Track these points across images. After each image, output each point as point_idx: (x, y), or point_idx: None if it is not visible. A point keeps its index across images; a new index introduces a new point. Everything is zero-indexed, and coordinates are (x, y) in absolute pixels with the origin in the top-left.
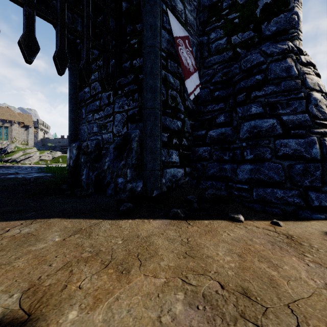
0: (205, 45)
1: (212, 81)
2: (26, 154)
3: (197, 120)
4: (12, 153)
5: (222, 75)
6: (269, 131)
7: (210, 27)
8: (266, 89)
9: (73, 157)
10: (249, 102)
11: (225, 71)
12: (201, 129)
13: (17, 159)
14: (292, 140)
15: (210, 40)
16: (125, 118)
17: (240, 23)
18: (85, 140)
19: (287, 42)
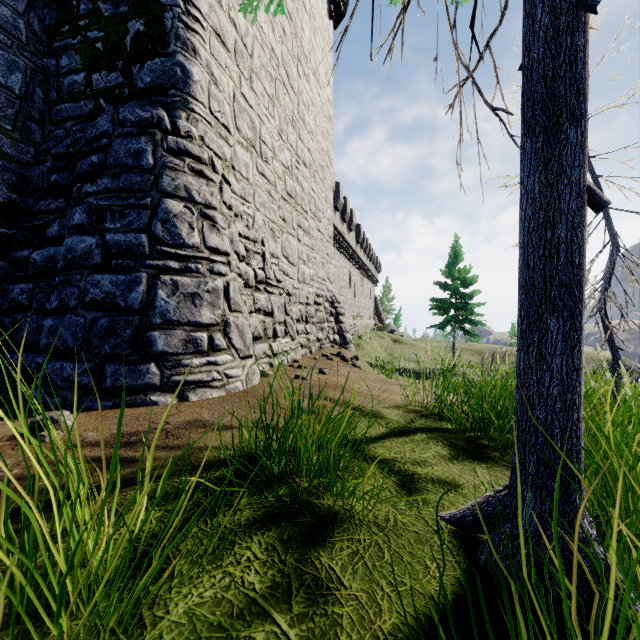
0: (53, 76)
1: (51, 152)
2: None
3: (26, 228)
4: None
5: (71, 144)
6: (84, 257)
7: (60, 42)
8: (100, 182)
9: None
10: (79, 202)
11: (77, 137)
12: (25, 245)
13: None
14: (108, 276)
15: (60, 68)
16: None
17: (105, 52)
18: None
19: (157, 108)
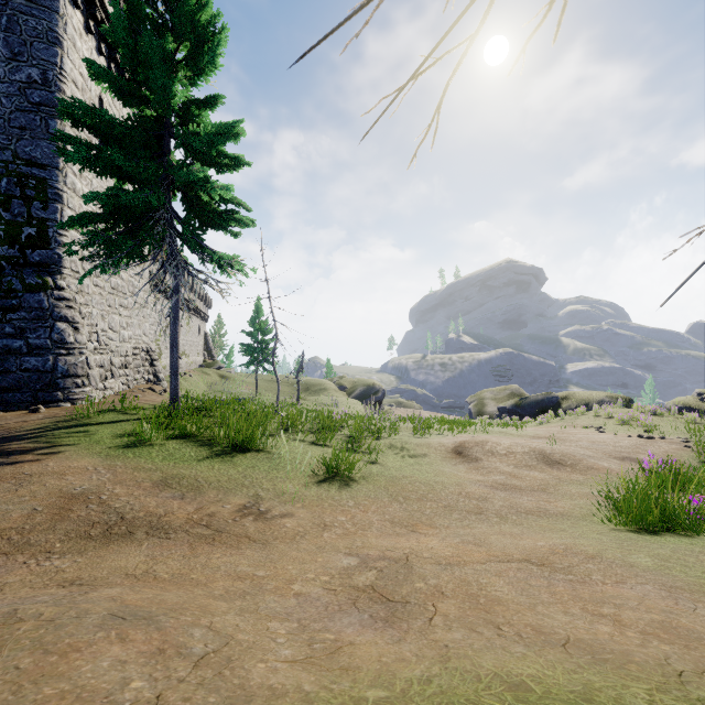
0: None
1: None
2: None
3: None
4: None
5: None
6: (17, 350)
7: None
8: (20, 314)
9: None
10: (5, 322)
11: None
12: None
13: None
14: (34, 358)
15: None
16: None
17: (5, 237)
18: None
19: (47, 277)
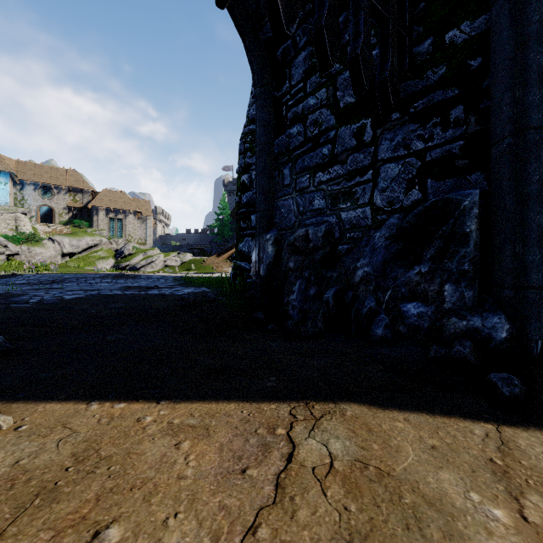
0: None
1: None
2: (148, 257)
3: None
4: (130, 256)
5: None
6: None
7: None
8: None
9: (267, 259)
10: None
11: None
12: None
13: (137, 265)
14: None
15: None
16: (417, 170)
17: None
18: (291, 227)
19: None
